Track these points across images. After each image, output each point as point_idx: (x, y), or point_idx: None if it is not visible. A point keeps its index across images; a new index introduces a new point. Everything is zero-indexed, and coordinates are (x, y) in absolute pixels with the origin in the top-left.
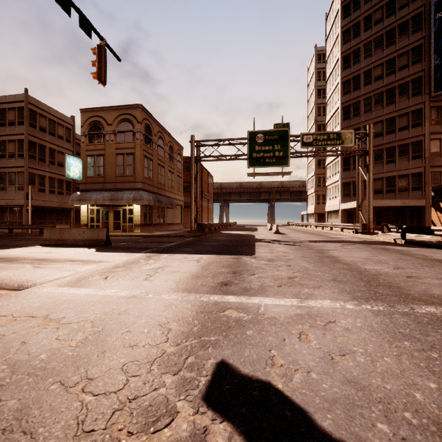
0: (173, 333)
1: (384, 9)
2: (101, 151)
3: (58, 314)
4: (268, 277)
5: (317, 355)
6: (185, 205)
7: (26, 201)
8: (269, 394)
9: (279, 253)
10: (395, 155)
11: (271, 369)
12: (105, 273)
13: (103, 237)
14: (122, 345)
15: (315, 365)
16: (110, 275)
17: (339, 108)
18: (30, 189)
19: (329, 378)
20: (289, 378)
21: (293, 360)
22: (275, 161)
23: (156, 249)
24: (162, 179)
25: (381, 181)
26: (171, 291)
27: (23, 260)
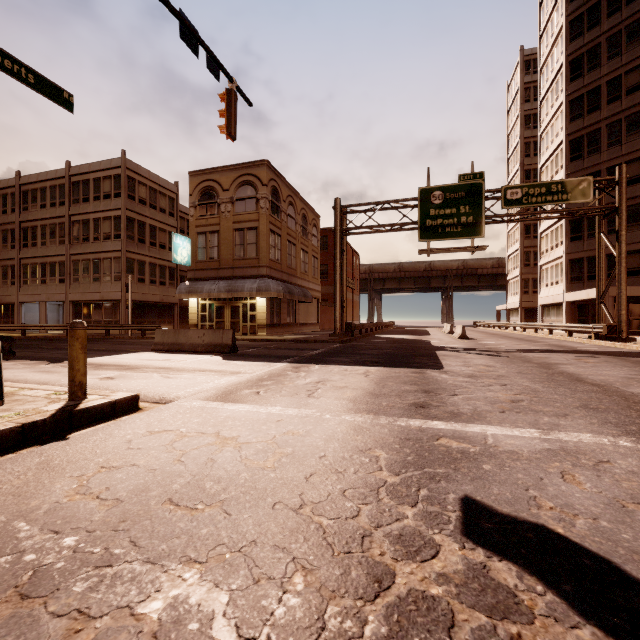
0: (383, 461)
1: None
2: (215, 226)
3: (229, 432)
4: (479, 400)
5: (598, 500)
6: (321, 297)
7: (124, 294)
8: (549, 537)
9: (479, 366)
10: None
11: (539, 511)
12: (252, 386)
13: (229, 341)
14: (328, 470)
15: (602, 512)
16: (262, 390)
17: (563, 143)
18: (130, 279)
19: (629, 528)
20: (568, 523)
21: (566, 503)
22: (460, 230)
23: (299, 358)
24: (293, 261)
25: (639, 255)
26: (352, 412)
27: (145, 369)
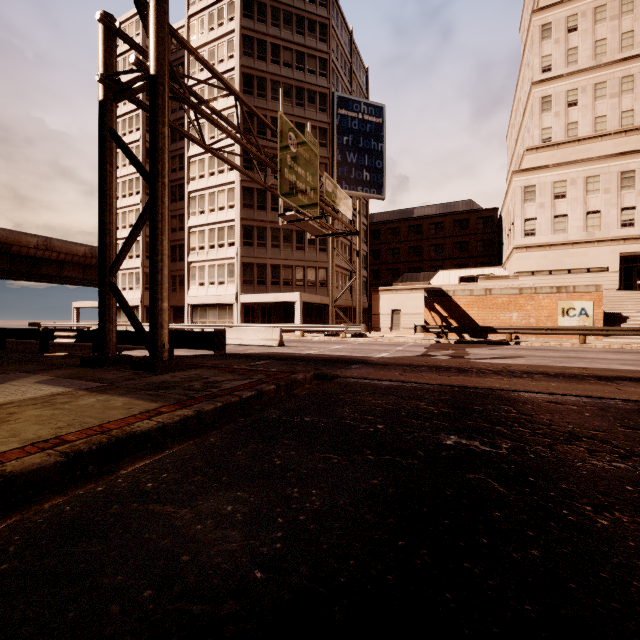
0: None
1: (294, 55)
2: None
3: None
4: None
5: None
6: None
7: None
8: None
9: None
10: (305, 242)
11: None
12: None
13: None
14: None
15: None
16: None
17: (237, 147)
18: None
19: None
20: None
21: None
22: (307, 203)
23: None
24: None
25: (291, 270)
26: None
27: None
